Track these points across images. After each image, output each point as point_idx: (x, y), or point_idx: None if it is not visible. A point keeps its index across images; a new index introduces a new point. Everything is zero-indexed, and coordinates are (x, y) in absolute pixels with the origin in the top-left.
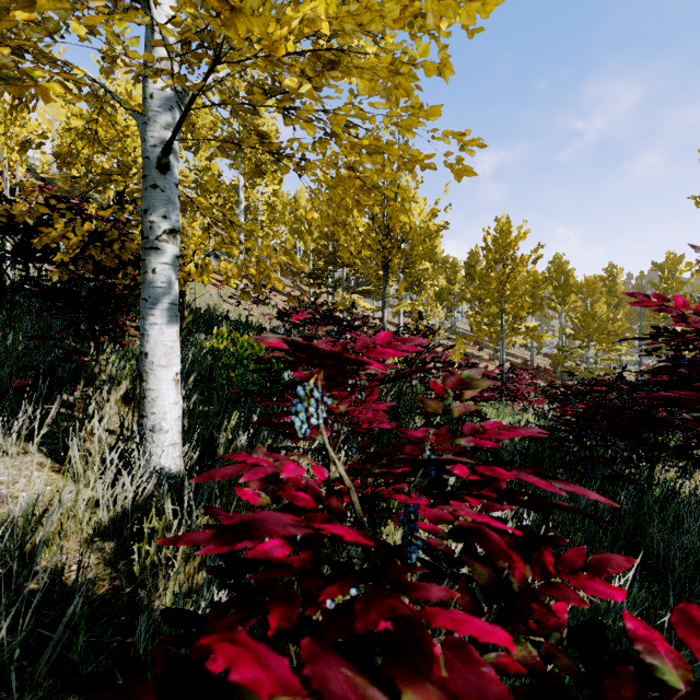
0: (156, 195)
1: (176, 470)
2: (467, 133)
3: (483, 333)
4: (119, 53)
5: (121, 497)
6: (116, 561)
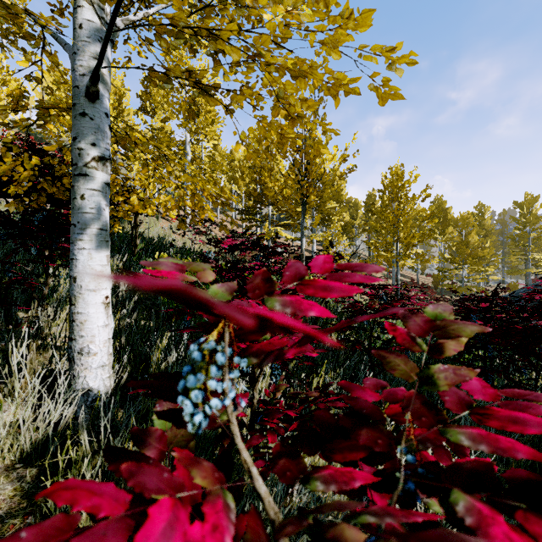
0: (85, 122)
1: (105, 391)
2: (397, 48)
3: (382, 257)
4: (66, 5)
5: (42, 424)
6: (34, 492)
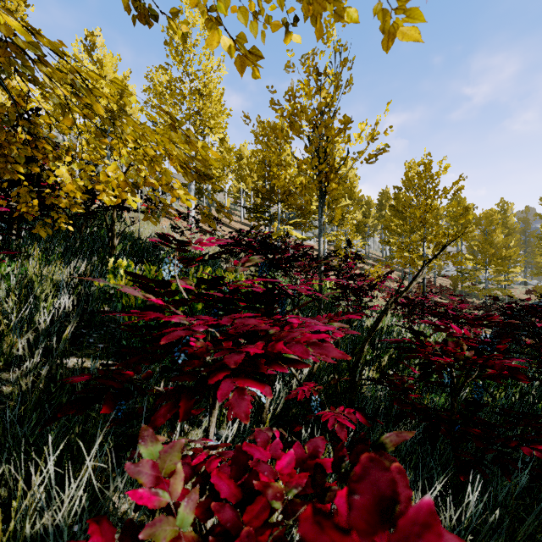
0: None
1: None
2: None
3: (405, 259)
4: None
5: None
6: None
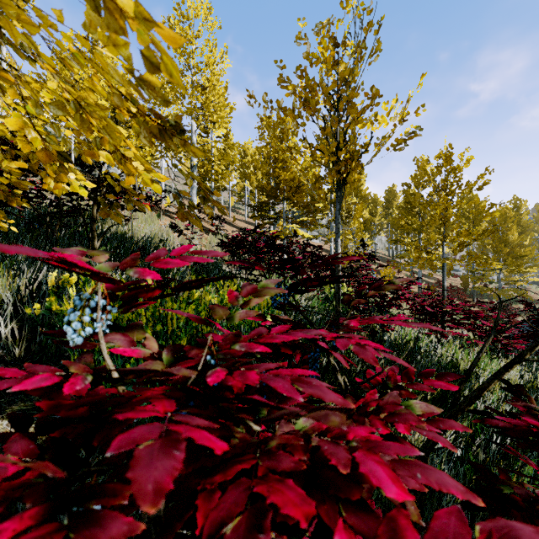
0: None
1: None
2: None
3: (423, 260)
4: None
5: None
6: None
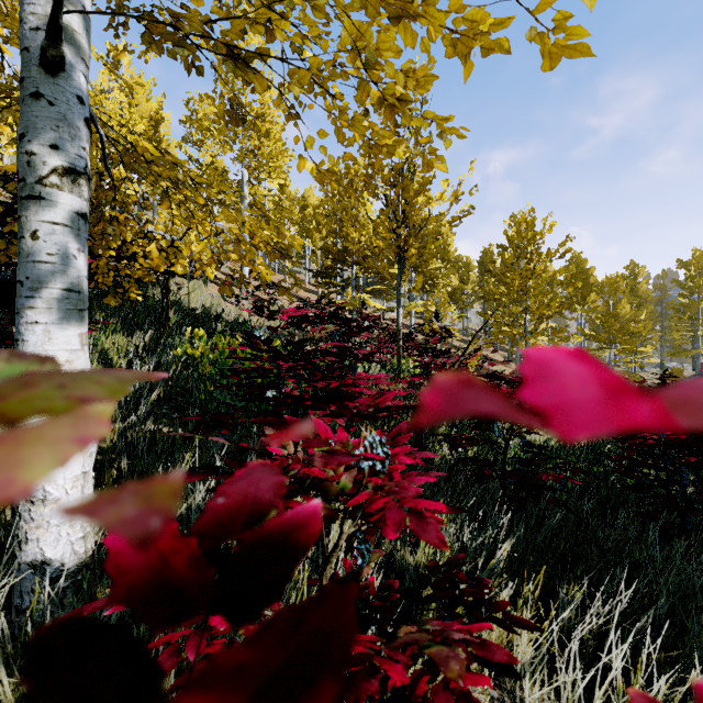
0: (40, 109)
1: (75, 563)
2: None
3: (505, 334)
4: None
5: None
6: None
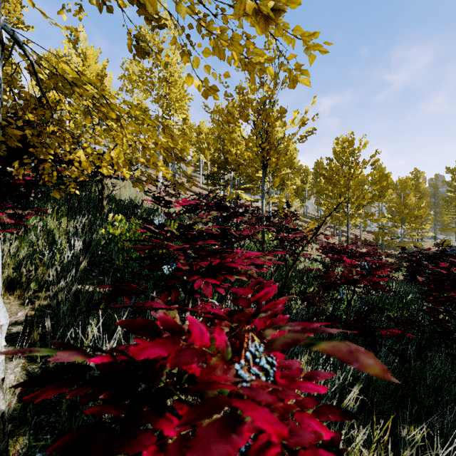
0: None
1: None
2: None
3: (333, 217)
4: None
5: None
6: None
